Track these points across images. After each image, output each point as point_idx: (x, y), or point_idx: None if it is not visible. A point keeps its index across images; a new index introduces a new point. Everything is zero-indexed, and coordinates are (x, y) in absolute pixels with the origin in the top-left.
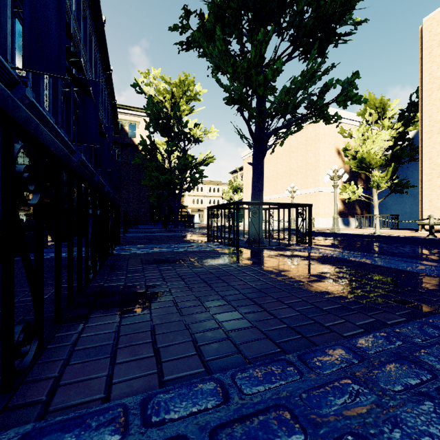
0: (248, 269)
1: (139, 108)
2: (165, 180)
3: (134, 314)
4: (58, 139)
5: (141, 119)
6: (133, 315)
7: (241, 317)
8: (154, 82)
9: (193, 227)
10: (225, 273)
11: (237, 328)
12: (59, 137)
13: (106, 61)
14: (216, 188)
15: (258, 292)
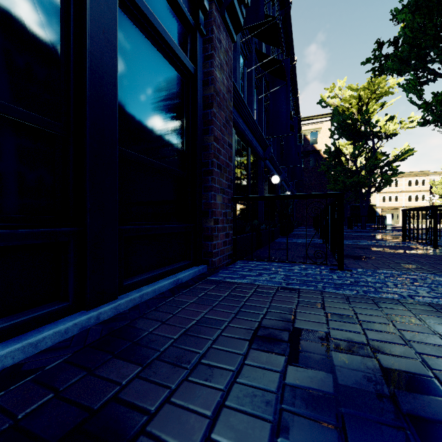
0: (437, 257)
1: (320, 115)
2: (351, 183)
3: (359, 261)
4: (276, 168)
5: (322, 125)
6: (358, 261)
7: (418, 268)
8: (339, 92)
9: (384, 229)
10: (414, 257)
11: (414, 269)
12: (276, 167)
13: (295, 89)
14: (420, 179)
15: (437, 264)
